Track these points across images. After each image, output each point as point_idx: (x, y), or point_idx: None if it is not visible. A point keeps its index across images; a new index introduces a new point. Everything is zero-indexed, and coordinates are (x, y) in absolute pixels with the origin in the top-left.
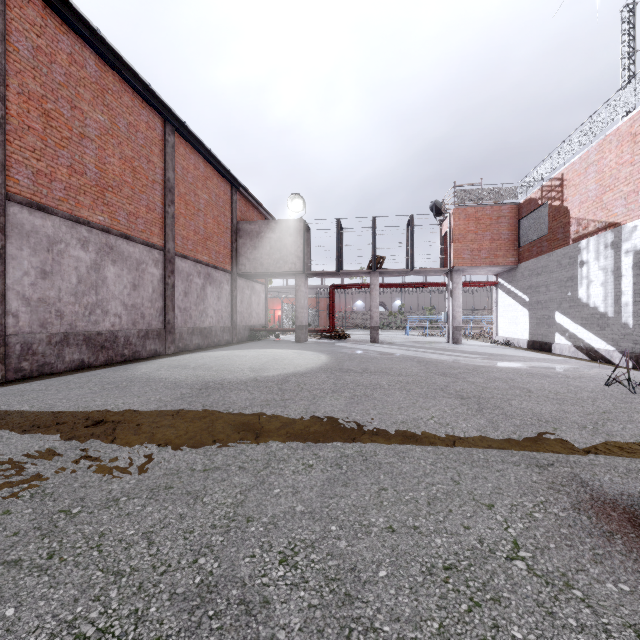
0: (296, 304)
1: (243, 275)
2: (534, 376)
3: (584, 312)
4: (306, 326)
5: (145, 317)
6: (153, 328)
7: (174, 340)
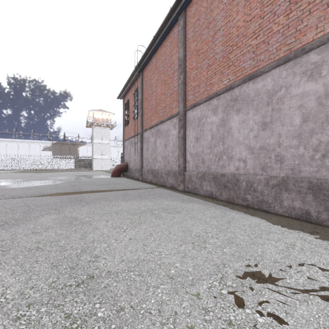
0: None
1: None
2: None
3: None
4: None
5: (285, 160)
6: (305, 176)
7: None
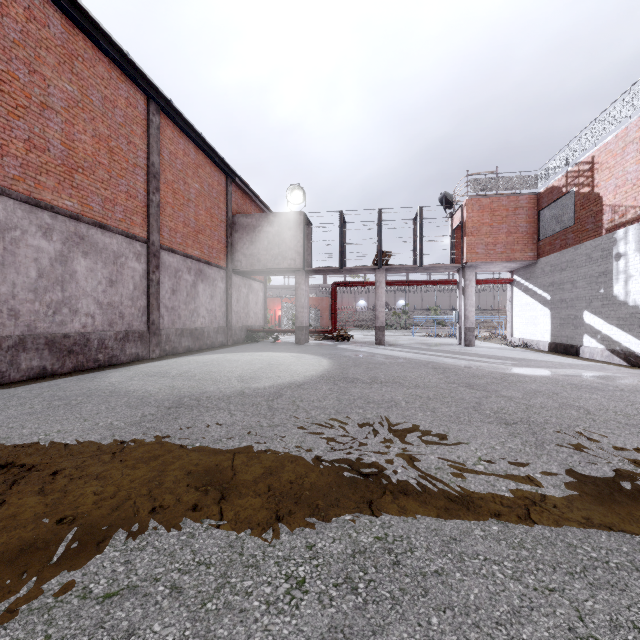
0: (296, 303)
1: (239, 272)
2: (580, 388)
3: (621, 311)
4: (306, 327)
5: (124, 317)
6: (134, 329)
7: (159, 342)
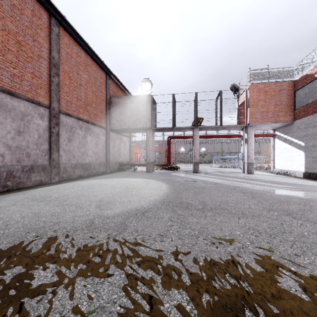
0: (147, 148)
1: (114, 130)
2: None
3: None
4: (153, 162)
5: (30, 156)
6: (39, 164)
7: (58, 172)
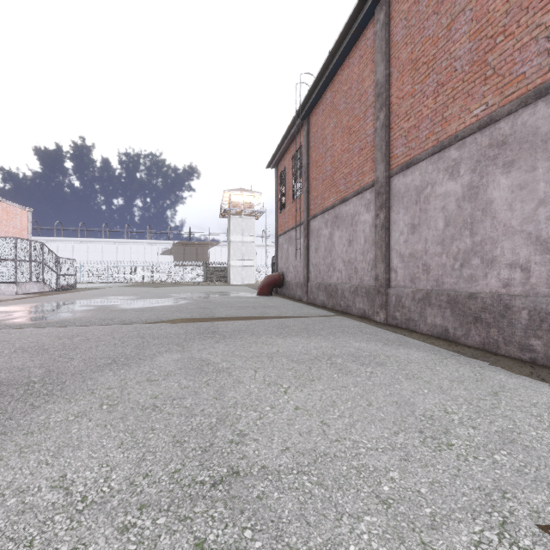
0: None
1: None
2: None
3: None
4: None
5: None
6: None
7: None
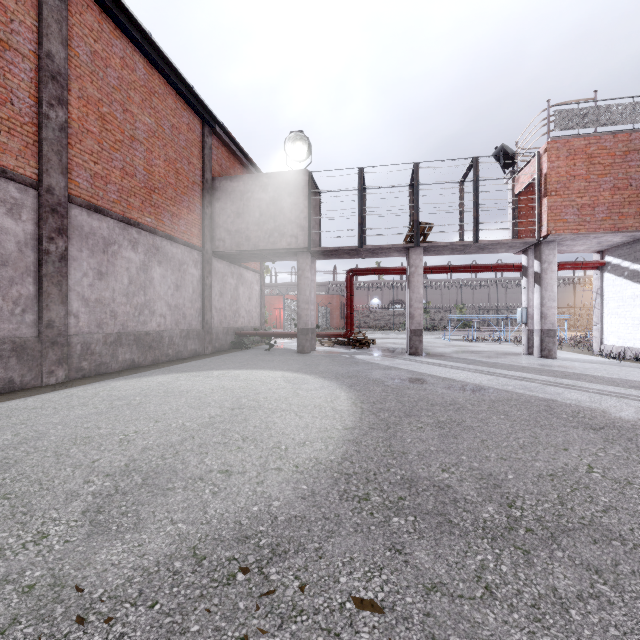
0: (298, 297)
1: (223, 256)
2: None
3: None
4: (313, 329)
5: None
6: (3, 336)
7: (66, 357)
